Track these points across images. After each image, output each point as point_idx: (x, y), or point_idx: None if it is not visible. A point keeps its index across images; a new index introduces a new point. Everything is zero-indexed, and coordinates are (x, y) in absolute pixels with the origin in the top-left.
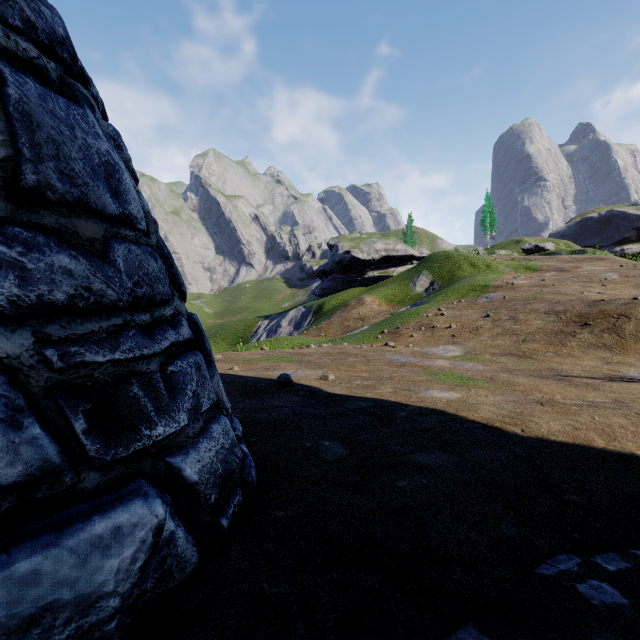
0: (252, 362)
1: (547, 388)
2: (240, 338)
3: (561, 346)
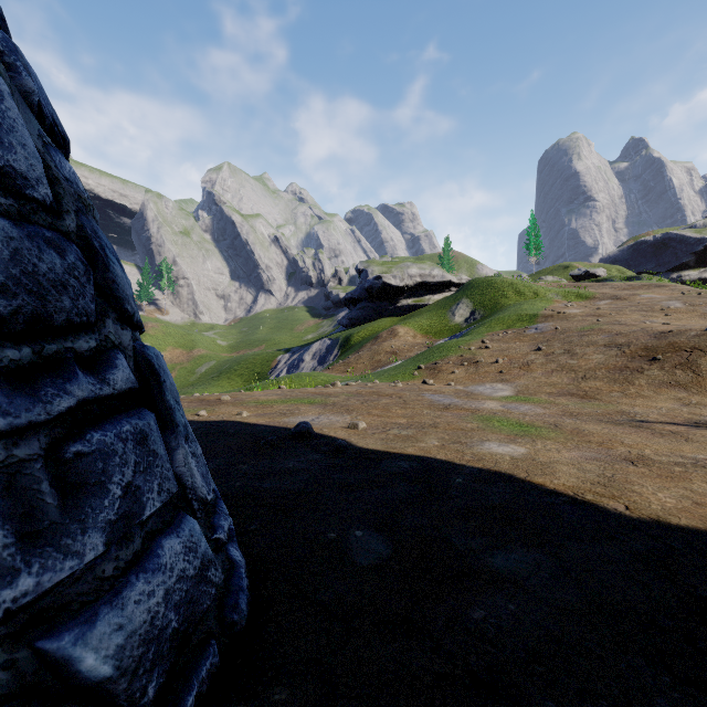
0: (266, 405)
1: (628, 439)
2: (257, 374)
3: (628, 384)
